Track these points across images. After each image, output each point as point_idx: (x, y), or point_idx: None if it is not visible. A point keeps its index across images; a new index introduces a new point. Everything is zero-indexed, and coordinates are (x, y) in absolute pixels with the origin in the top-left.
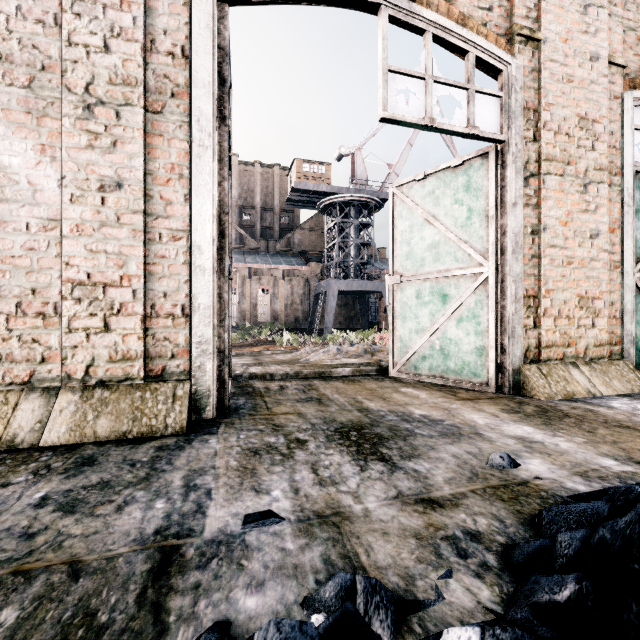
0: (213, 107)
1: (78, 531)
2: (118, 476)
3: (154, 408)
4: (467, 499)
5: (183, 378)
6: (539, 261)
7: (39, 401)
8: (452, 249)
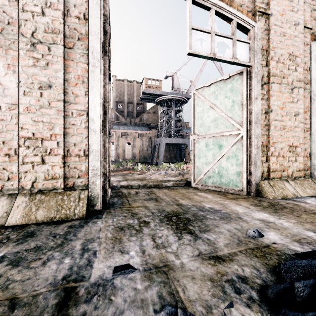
0: (100, 46)
1: (18, 278)
2: (46, 243)
3: (68, 204)
4: (237, 256)
5: (84, 188)
6: (269, 127)
7: (6, 201)
8: (224, 121)
